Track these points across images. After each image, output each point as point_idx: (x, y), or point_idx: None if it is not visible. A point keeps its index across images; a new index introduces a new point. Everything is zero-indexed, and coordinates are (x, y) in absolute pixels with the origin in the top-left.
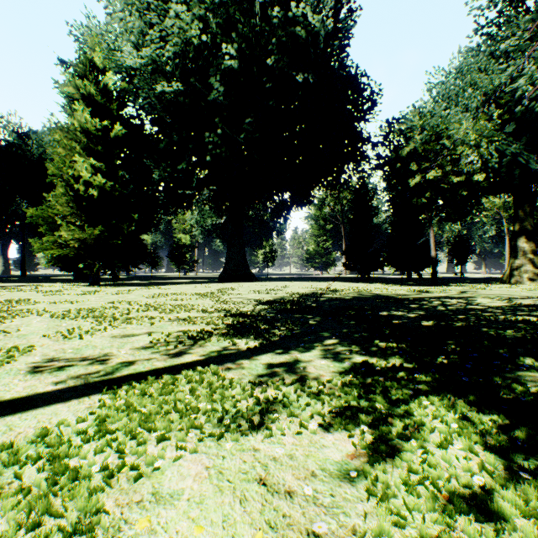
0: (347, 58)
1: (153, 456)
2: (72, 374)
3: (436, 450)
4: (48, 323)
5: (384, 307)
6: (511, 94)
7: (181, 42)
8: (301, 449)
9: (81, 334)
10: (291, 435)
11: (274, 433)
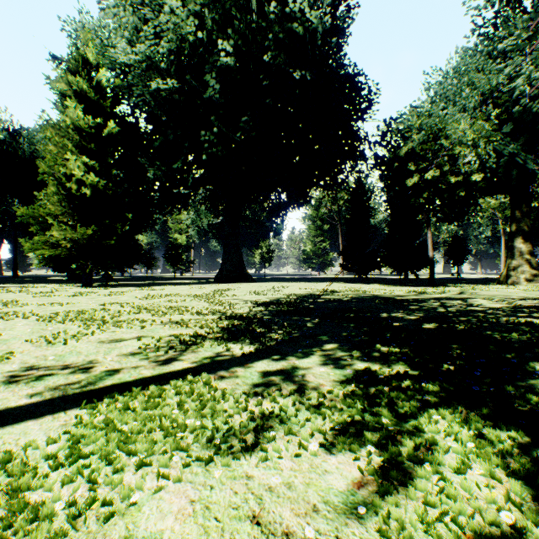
0: (345, 57)
1: (130, 487)
2: (50, 385)
3: (453, 476)
4: (33, 326)
5: (383, 308)
6: (508, 94)
7: (177, 38)
8: (300, 475)
9: (67, 339)
10: (289, 457)
11: (270, 455)
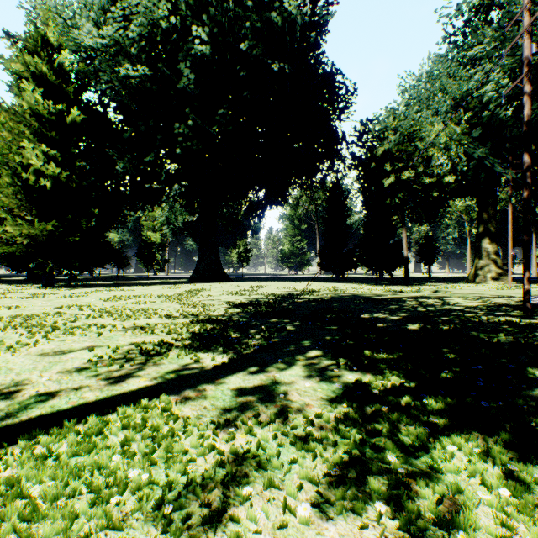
0: (323, 55)
1: None
2: None
3: None
4: None
5: (364, 308)
6: (477, 100)
7: (148, 23)
8: None
9: None
10: (270, 530)
11: (243, 530)
